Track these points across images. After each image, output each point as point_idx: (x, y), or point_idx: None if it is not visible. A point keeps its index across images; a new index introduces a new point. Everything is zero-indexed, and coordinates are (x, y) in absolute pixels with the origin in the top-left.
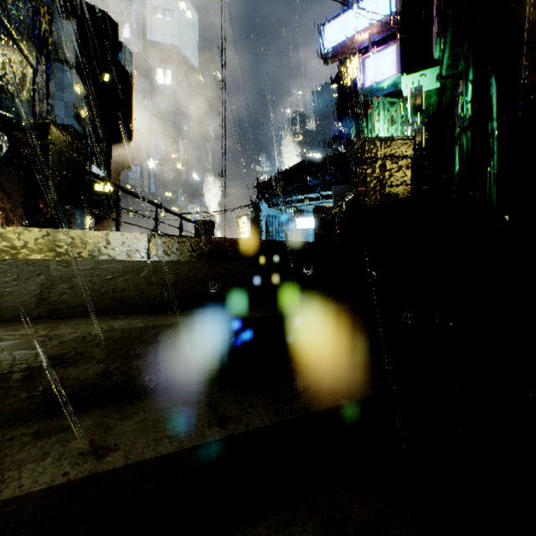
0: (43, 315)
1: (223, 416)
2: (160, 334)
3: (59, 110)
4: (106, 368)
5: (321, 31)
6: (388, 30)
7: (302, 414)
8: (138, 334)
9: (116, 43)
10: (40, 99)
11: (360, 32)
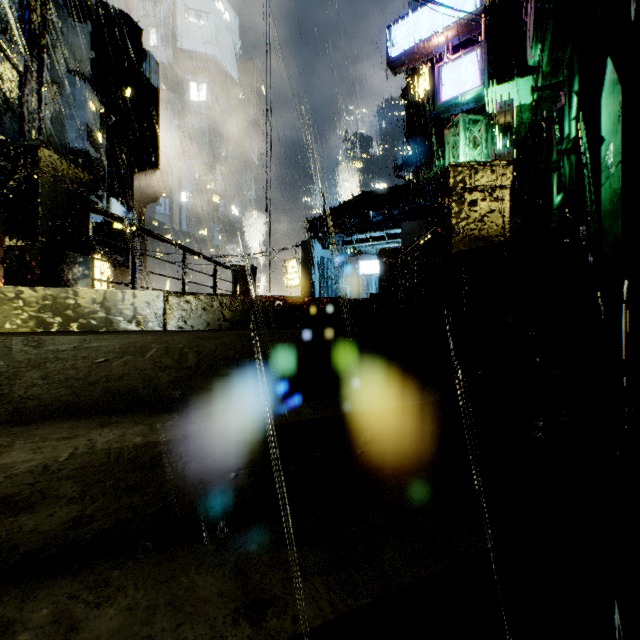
0: (1, 417)
1: (257, 598)
2: (166, 454)
3: (70, 131)
4: (82, 511)
5: (387, 33)
6: (469, 32)
7: (382, 594)
8: (132, 456)
9: (139, 51)
10: (30, 114)
11: (435, 34)
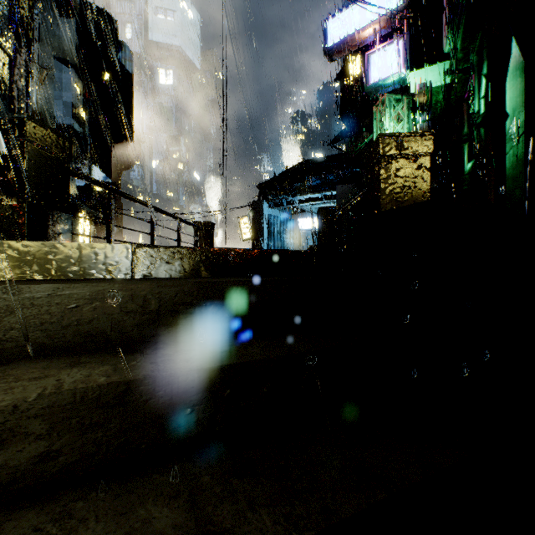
0: None
1: (209, 531)
2: (127, 393)
3: (58, 109)
4: (49, 447)
5: (324, 26)
6: (394, 25)
7: (325, 527)
8: (96, 395)
9: (116, 42)
10: (19, 92)
11: (365, 27)
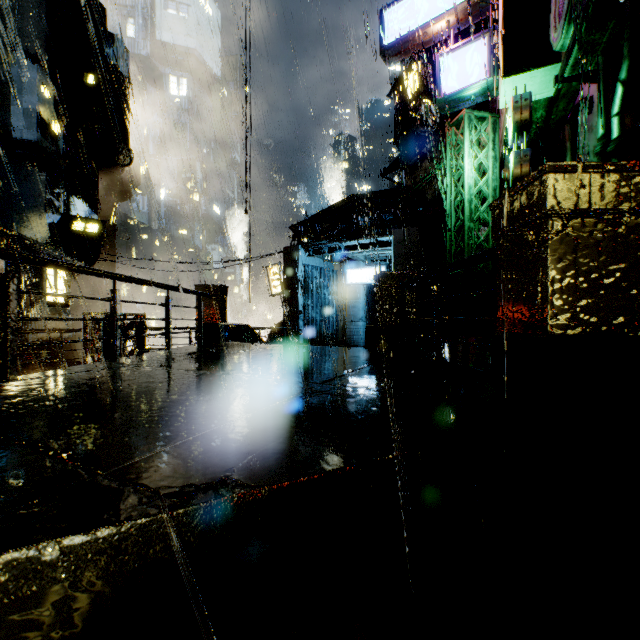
0: None
1: None
2: None
3: (16, 119)
4: None
5: (380, 18)
6: (474, 17)
7: None
8: None
9: (103, 33)
10: None
11: (436, 18)
